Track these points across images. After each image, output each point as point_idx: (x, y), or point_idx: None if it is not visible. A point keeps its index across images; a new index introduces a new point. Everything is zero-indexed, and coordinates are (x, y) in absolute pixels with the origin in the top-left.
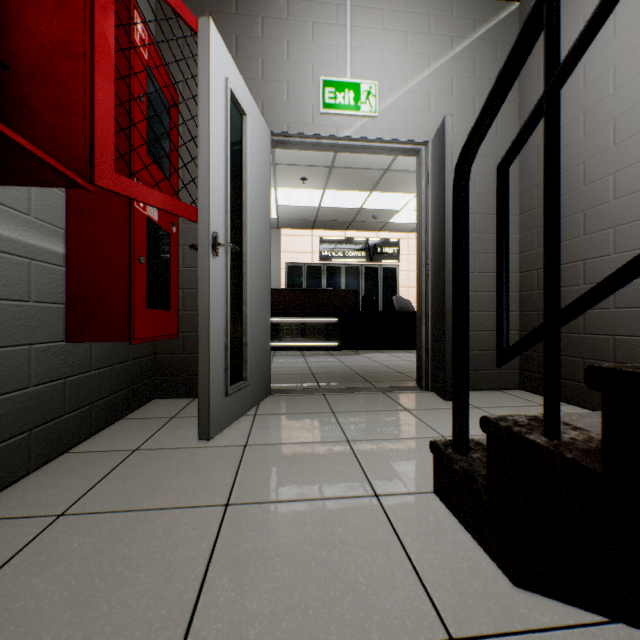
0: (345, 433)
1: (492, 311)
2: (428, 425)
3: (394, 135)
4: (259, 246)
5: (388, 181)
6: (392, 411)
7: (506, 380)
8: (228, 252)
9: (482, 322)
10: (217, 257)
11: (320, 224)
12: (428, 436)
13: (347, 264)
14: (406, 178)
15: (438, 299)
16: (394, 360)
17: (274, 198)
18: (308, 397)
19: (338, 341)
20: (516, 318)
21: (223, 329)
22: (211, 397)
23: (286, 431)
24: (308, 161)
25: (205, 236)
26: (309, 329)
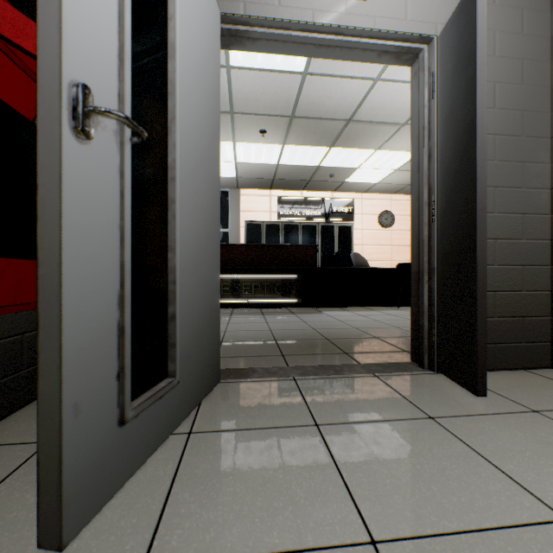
0: (357, 503)
1: (517, 264)
2: (499, 469)
3: (389, 25)
4: (201, 165)
5: (349, 134)
6: (410, 422)
7: (534, 356)
8: (125, 144)
9: (504, 279)
10: (91, 143)
11: (278, 183)
12: (532, 517)
13: (304, 222)
14: (368, 131)
15: (458, 247)
16: (361, 320)
17: (233, 154)
18: (273, 385)
19: (298, 298)
20: (547, 274)
21: (112, 294)
22: (68, 449)
23: (238, 495)
24: (268, 109)
25: (52, 85)
26: (268, 286)
